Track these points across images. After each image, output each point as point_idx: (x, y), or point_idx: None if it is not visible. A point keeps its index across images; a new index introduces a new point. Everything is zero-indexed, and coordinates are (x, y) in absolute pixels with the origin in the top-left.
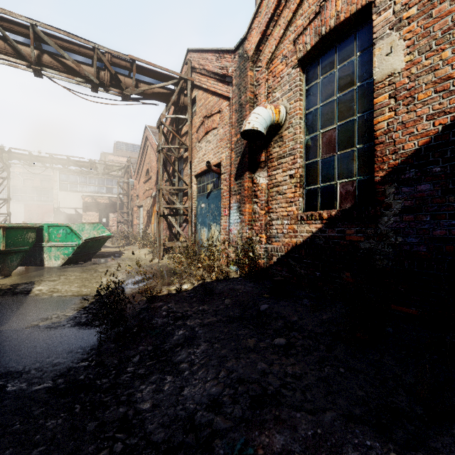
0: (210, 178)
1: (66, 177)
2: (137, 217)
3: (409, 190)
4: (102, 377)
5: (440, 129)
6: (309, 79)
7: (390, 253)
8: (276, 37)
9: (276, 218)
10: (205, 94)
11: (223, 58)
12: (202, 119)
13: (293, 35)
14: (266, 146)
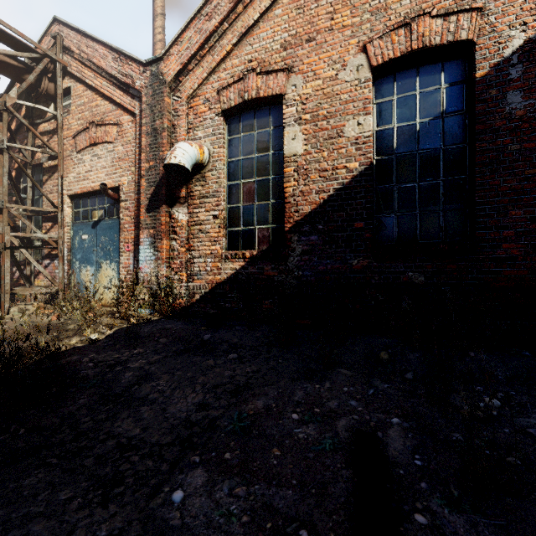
0: (99, 203)
1: None
2: None
3: (306, 239)
4: (53, 436)
5: (322, 201)
6: (231, 131)
7: (295, 283)
8: (199, 77)
9: (198, 256)
10: (89, 92)
11: (126, 64)
12: (87, 125)
13: (216, 84)
14: (186, 182)
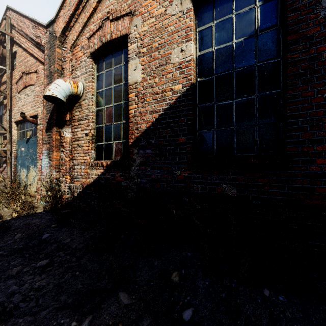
0: (30, 126)
1: None
2: None
3: (143, 152)
4: None
5: (154, 120)
6: (99, 69)
7: (135, 188)
8: (77, 30)
9: (77, 164)
10: (24, 52)
11: (38, 29)
12: (21, 74)
13: (88, 34)
14: (70, 109)
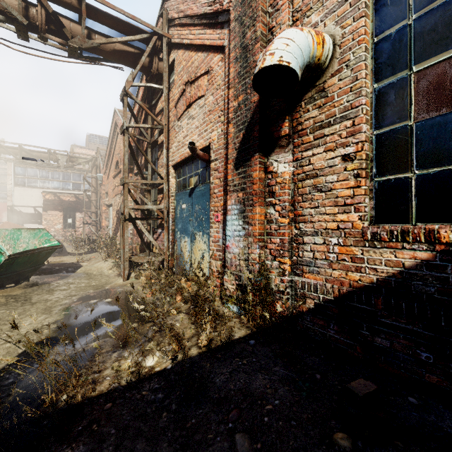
0: (194, 169)
1: (23, 170)
2: (106, 217)
3: None
4: None
5: None
6: None
7: None
8: None
9: (311, 232)
10: (186, 53)
11: None
12: (183, 87)
13: None
14: (290, 110)
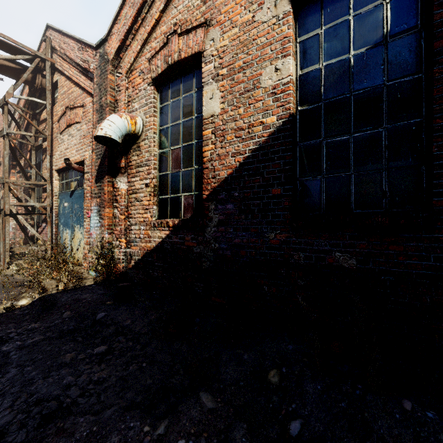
0: (74, 176)
1: None
2: None
3: (222, 208)
4: None
5: (238, 164)
6: (162, 99)
7: (212, 256)
8: (135, 50)
9: (134, 223)
10: (68, 81)
11: (85, 51)
12: (64, 109)
13: (149, 54)
14: (126, 153)
